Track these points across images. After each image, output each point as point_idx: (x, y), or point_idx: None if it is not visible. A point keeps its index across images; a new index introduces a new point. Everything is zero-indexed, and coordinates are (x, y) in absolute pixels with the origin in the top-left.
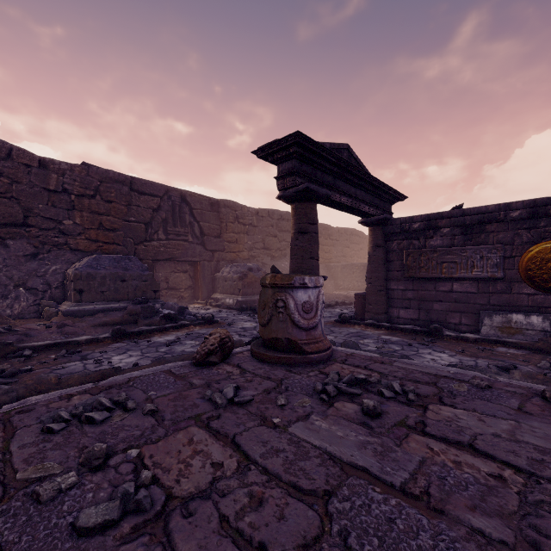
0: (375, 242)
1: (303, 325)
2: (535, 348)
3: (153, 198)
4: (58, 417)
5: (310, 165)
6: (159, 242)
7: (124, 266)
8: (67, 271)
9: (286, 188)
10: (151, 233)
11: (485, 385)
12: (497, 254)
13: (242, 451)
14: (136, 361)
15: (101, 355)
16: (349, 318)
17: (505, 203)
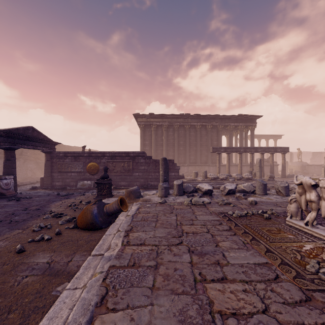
0: (47, 159)
1: (5, 188)
2: (87, 189)
3: None
4: None
5: (12, 138)
6: None
7: None
8: None
9: (1, 145)
10: None
11: (49, 194)
12: (82, 165)
13: None
14: None
15: None
16: (36, 187)
17: (84, 151)
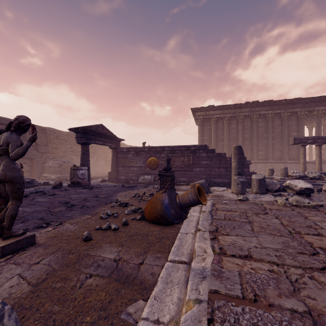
0: (113, 154)
1: (81, 178)
2: (147, 183)
3: None
4: (30, 192)
5: (87, 134)
6: None
7: None
8: None
9: (79, 141)
10: None
11: (115, 186)
12: (143, 160)
13: (68, 192)
14: None
15: None
16: (105, 180)
17: (144, 146)
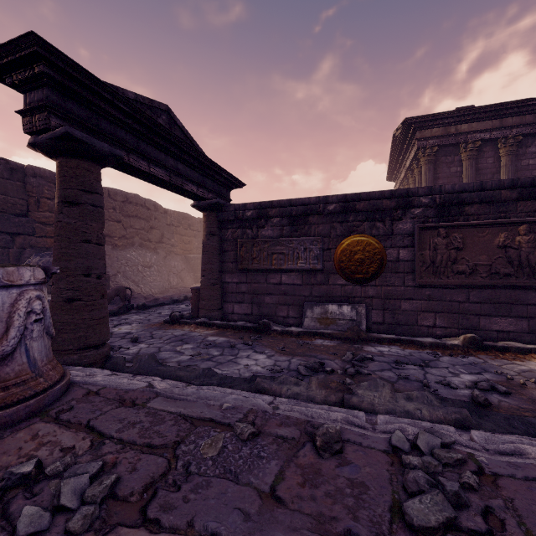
0: (209, 229)
1: None
2: (344, 337)
3: None
4: None
5: (85, 107)
6: None
7: None
8: None
9: (36, 130)
10: None
11: (249, 434)
12: (317, 246)
13: None
14: None
15: None
16: (179, 317)
17: (324, 196)
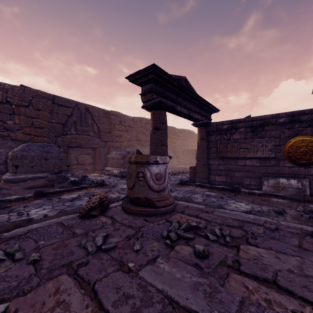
0: (201, 136)
1: (156, 188)
2: (293, 198)
3: (68, 108)
4: None
5: (162, 87)
6: (71, 135)
7: (47, 150)
8: (8, 153)
9: (147, 100)
10: (66, 130)
11: (274, 228)
12: (271, 143)
13: (98, 299)
14: (47, 212)
15: (23, 208)
16: (186, 181)
17: (276, 114)
